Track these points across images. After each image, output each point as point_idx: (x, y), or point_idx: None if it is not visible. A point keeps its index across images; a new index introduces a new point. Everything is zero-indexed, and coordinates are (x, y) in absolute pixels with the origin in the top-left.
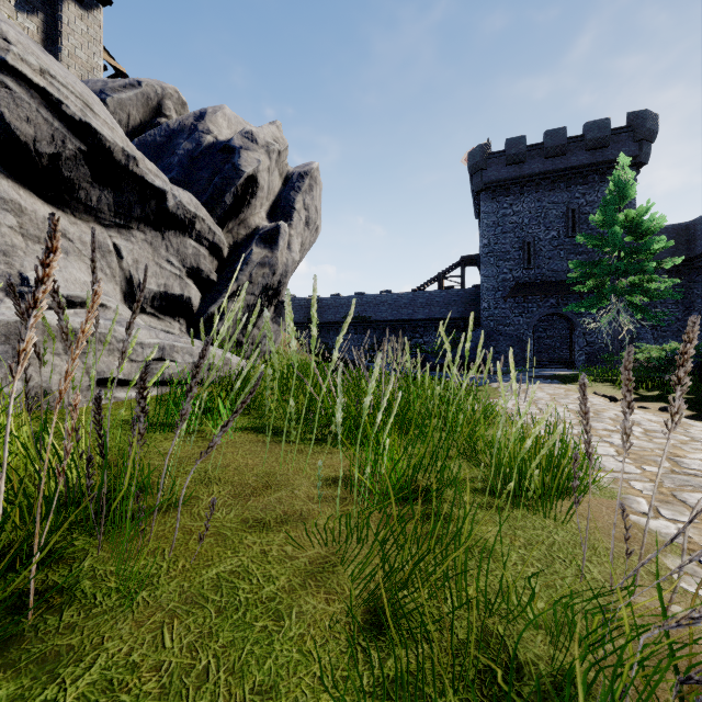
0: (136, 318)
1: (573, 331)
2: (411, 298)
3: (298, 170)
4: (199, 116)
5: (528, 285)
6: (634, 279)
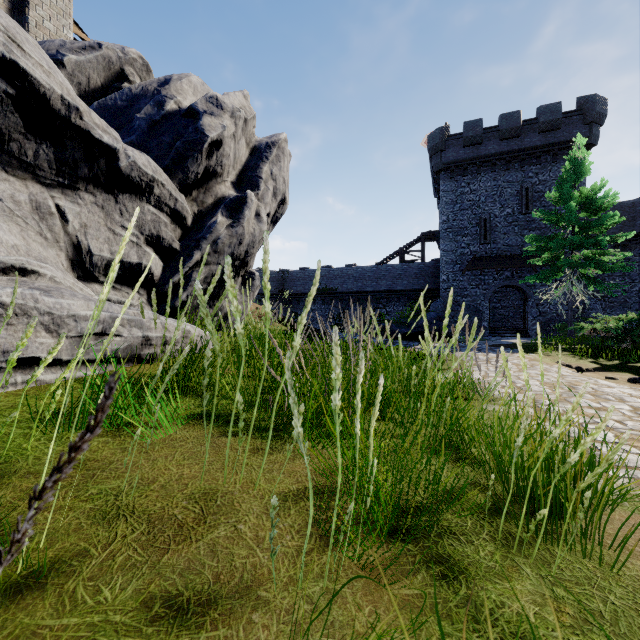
0: (83, 287)
1: (526, 302)
2: (375, 271)
3: (266, 140)
4: (163, 82)
5: (484, 259)
6: (587, 252)
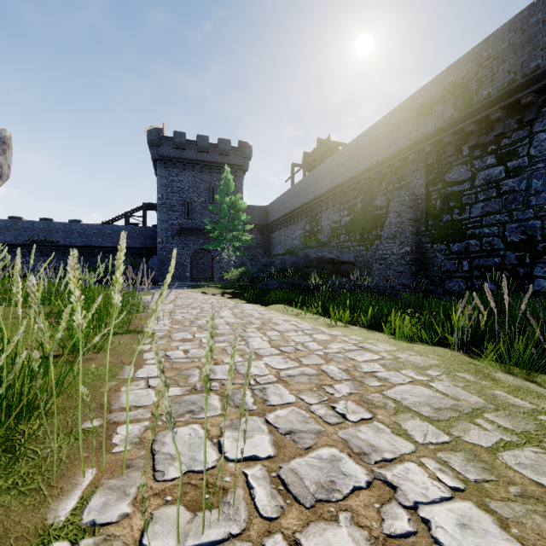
0: None
1: (213, 260)
2: (101, 229)
3: None
4: None
5: (187, 229)
6: (236, 233)
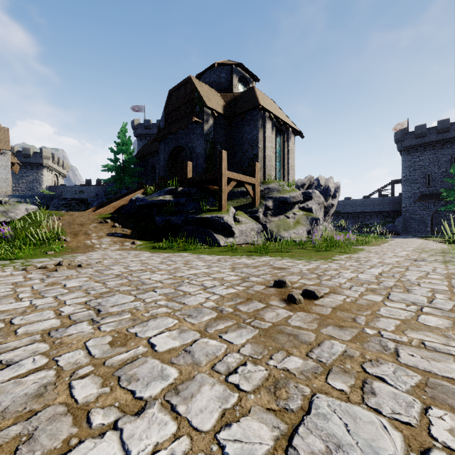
0: None
1: None
2: (363, 202)
3: (336, 186)
4: (318, 181)
5: (428, 195)
6: None
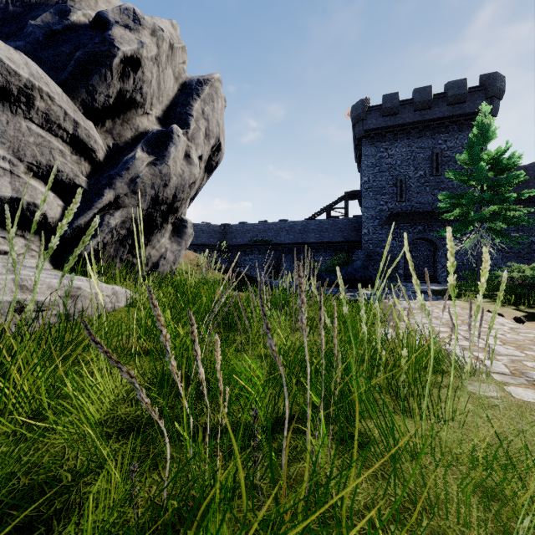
0: None
1: (436, 252)
2: (305, 225)
3: (197, 77)
4: None
5: (400, 215)
6: (495, 208)
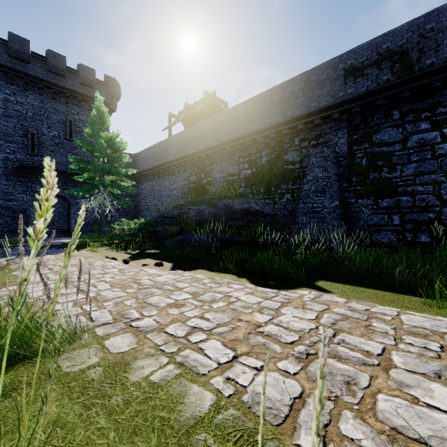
0: None
1: (70, 209)
2: None
3: None
4: None
5: (32, 168)
6: (114, 178)
